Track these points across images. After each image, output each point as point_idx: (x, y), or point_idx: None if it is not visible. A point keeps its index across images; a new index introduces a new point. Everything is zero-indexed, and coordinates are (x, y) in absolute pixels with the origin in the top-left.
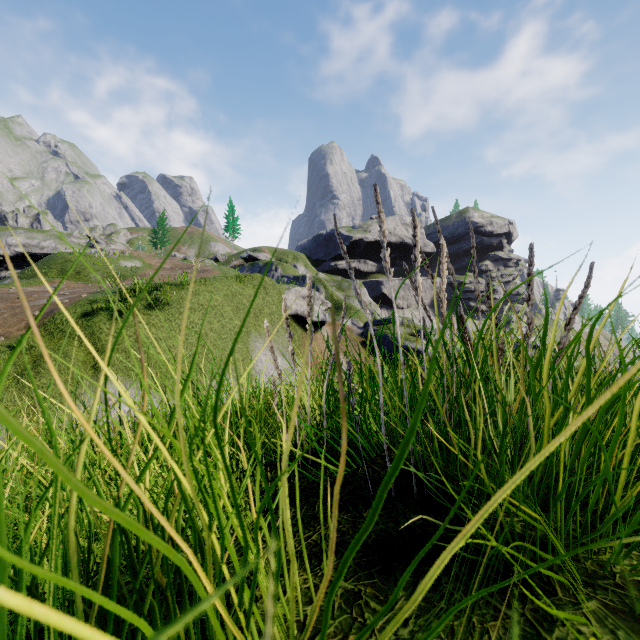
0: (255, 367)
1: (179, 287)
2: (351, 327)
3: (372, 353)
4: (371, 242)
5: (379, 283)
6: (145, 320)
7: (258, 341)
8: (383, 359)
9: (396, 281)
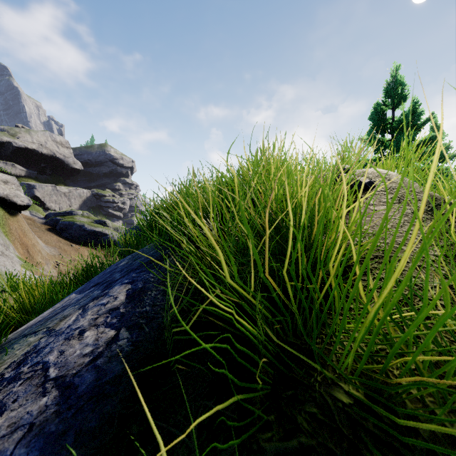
0: None
1: None
2: (32, 217)
3: (62, 236)
4: (21, 148)
5: (32, 186)
6: None
7: None
8: (72, 240)
9: (49, 187)
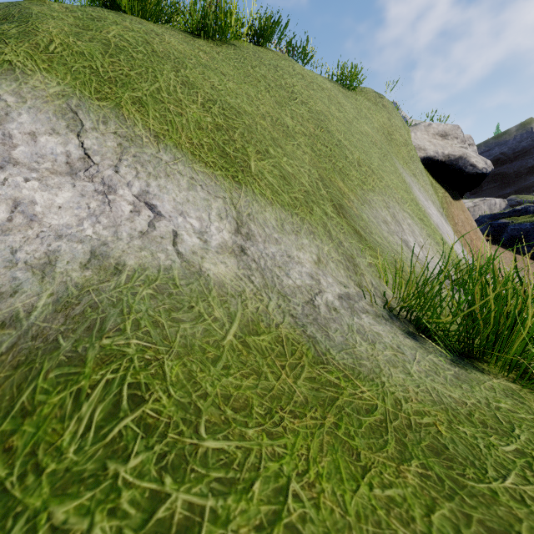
0: (428, 215)
1: (251, 43)
2: None
3: (518, 253)
4: None
5: None
6: (179, 37)
7: (406, 175)
8: None
9: None
